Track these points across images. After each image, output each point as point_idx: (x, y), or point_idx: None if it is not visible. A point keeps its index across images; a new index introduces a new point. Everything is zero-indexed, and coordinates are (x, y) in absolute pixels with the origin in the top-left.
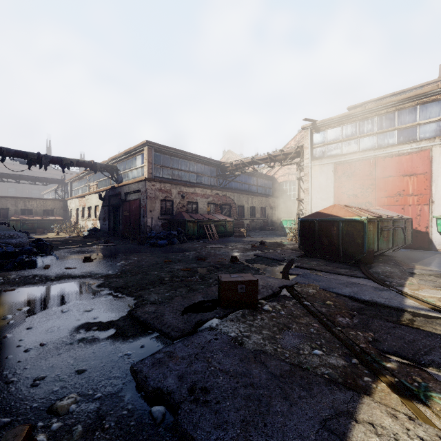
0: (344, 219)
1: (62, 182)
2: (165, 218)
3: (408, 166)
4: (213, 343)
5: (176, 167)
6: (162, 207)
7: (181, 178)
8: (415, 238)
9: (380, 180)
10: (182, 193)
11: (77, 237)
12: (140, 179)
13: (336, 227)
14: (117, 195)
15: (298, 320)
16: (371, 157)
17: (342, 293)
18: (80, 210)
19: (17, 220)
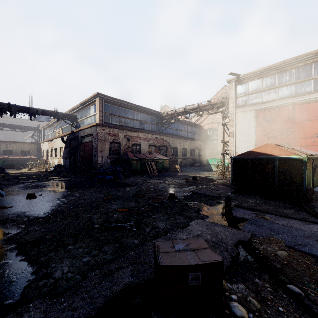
0: (280, 157)
1: (37, 130)
2: (113, 157)
3: None
4: None
5: (122, 115)
6: (111, 148)
7: (127, 125)
8: None
9: (298, 124)
10: (127, 136)
11: (44, 172)
12: (92, 124)
13: (271, 165)
14: (75, 138)
15: None
16: (290, 104)
17: None
18: (49, 151)
19: None
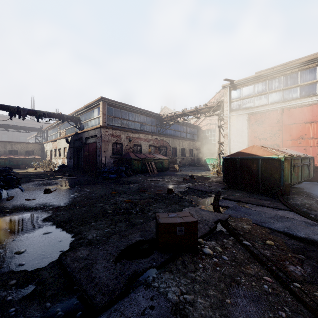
0: (263, 157)
1: (40, 130)
2: (116, 157)
3: (309, 115)
4: (147, 317)
5: (124, 117)
6: (114, 149)
7: (128, 126)
8: (315, 172)
9: (286, 127)
10: (129, 137)
11: (49, 171)
12: (97, 127)
13: (256, 164)
14: (79, 139)
15: (245, 270)
16: (278, 108)
17: (276, 228)
18: (53, 151)
19: (5, 159)
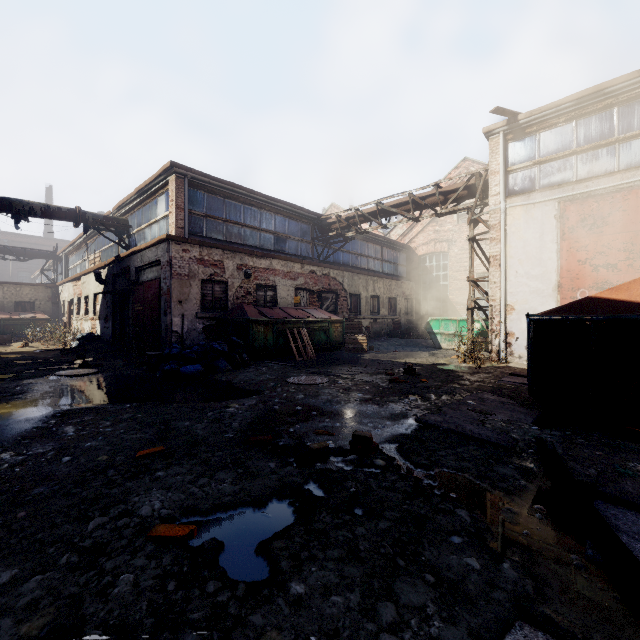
0: None
1: (53, 257)
2: (211, 317)
3: None
4: None
5: (234, 218)
6: (206, 295)
7: (245, 241)
8: None
9: None
10: (245, 268)
11: (53, 351)
12: (159, 238)
13: None
14: (124, 272)
15: None
16: None
17: None
18: (74, 302)
19: None
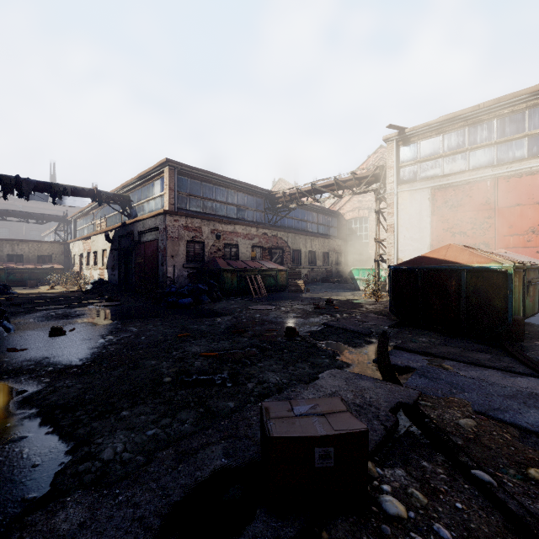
0: (471, 267)
1: (64, 220)
2: (193, 267)
3: None
4: None
5: (208, 196)
6: (189, 251)
7: (216, 212)
8: None
9: (502, 211)
10: (217, 232)
11: (76, 292)
12: (158, 212)
13: (455, 279)
14: (129, 235)
15: None
16: (488, 177)
17: (531, 426)
18: (84, 256)
19: (1, 269)
